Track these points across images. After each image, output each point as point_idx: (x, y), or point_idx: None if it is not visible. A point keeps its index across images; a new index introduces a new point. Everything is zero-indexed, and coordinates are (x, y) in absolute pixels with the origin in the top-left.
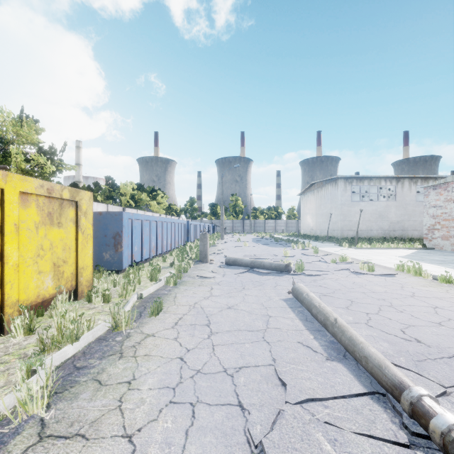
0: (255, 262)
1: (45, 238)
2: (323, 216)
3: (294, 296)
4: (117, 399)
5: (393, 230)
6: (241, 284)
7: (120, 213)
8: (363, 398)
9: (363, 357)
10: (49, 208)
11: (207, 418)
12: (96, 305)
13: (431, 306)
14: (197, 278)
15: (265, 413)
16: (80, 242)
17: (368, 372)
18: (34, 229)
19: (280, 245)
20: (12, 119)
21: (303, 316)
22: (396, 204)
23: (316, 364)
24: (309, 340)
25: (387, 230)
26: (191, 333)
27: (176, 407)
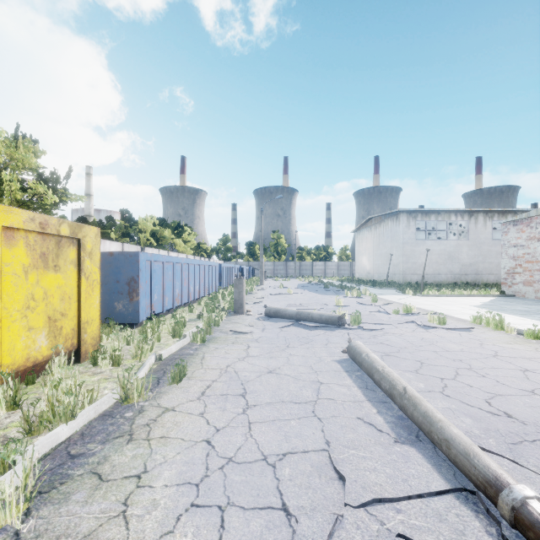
0: (301, 313)
1: (36, 285)
2: (382, 257)
3: (350, 357)
4: (121, 502)
5: (465, 273)
6: (285, 341)
7: (136, 253)
8: (446, 497)
9: (443, 440)
10: (42, 248)
11: (240, 529)
12: (103, 369)
13: (520, 369)
14: (231, 333)
15: (318, 522)
16: (83, 290)
17: (450, 461)
18: (22, 274)
19: (331, 292)
20: (5, 139)
21: (363, 383)
22: (468, 243)
23: (382, 448)
24: (372, 415)
25: (458, 273)
26: (222, 407)
27: (200, 513)
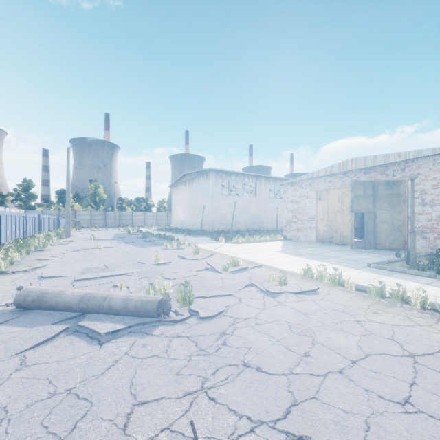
0: (89, 299)
1: None
2: (195, 208)
3: None
4: None
5: (254, 222)
6: None
7: None
8: None
9: None
10: None
11: None
12: None
13: None
14: None
15: None
16: None
17: None
18: None
19: (149, 243)
20: None
21: None
22: (256, 200)
23: None
24: None
25: (250, 223)
26: None
27: None
